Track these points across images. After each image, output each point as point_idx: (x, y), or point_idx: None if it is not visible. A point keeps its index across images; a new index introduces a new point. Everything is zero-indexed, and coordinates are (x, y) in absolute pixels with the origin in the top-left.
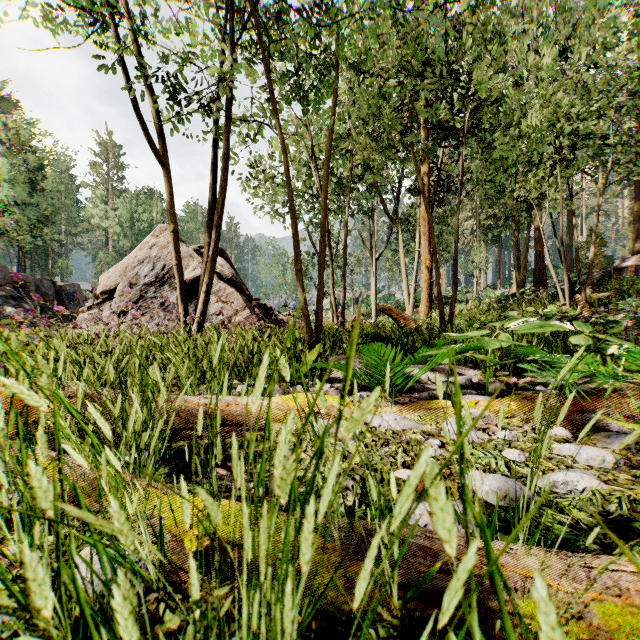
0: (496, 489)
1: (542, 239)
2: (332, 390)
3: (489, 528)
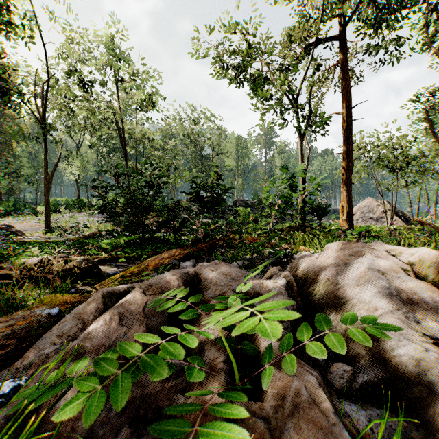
0: None
1: None
2: None
3: None
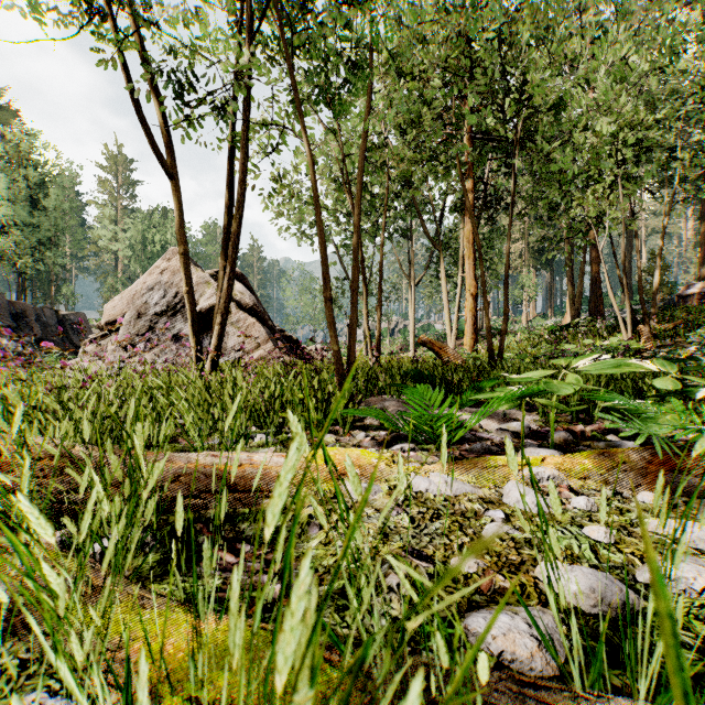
0: (587, 590)
1: (599, 263)
2: (367, 440)
3: (593, 664)
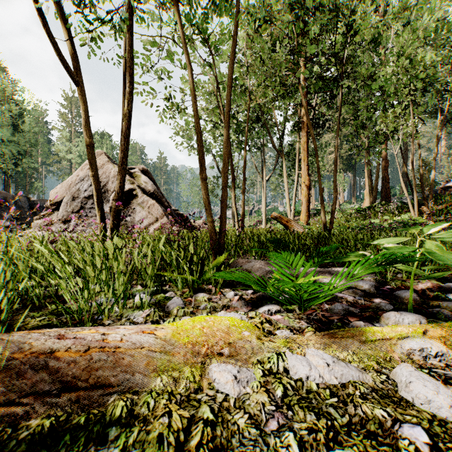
0: None
1: (387, 166)
2: (236, 299)
3: None
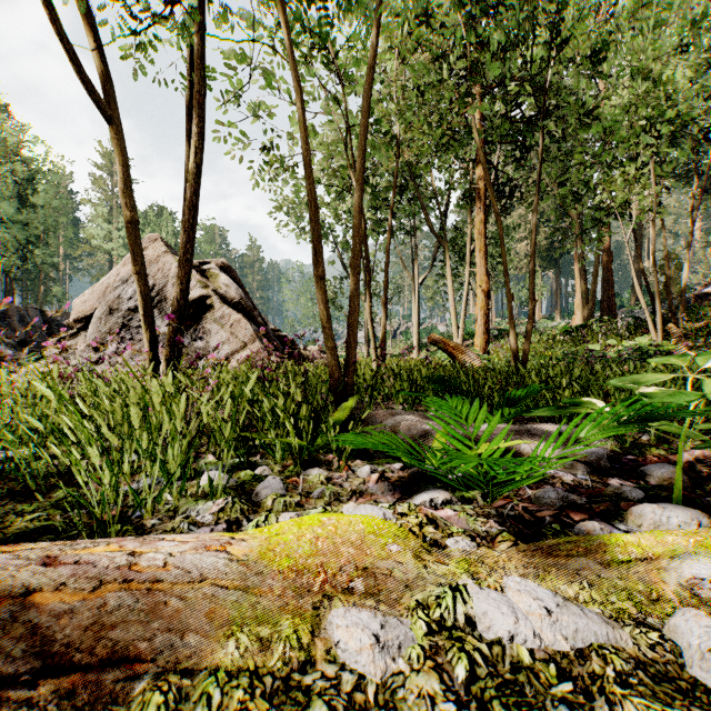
0: None
1: (611, 262)
2: (374, 479)
3: None
